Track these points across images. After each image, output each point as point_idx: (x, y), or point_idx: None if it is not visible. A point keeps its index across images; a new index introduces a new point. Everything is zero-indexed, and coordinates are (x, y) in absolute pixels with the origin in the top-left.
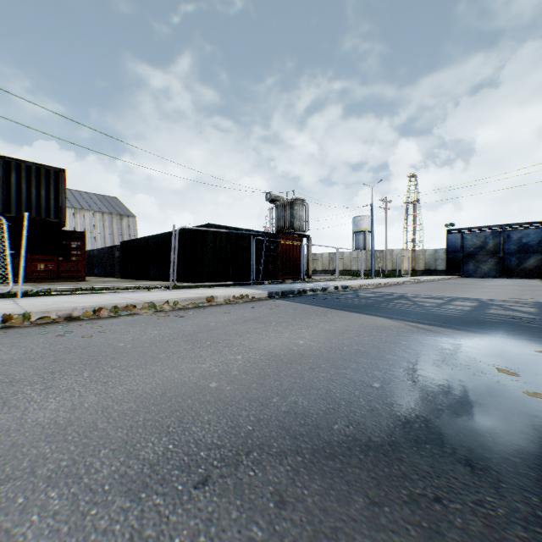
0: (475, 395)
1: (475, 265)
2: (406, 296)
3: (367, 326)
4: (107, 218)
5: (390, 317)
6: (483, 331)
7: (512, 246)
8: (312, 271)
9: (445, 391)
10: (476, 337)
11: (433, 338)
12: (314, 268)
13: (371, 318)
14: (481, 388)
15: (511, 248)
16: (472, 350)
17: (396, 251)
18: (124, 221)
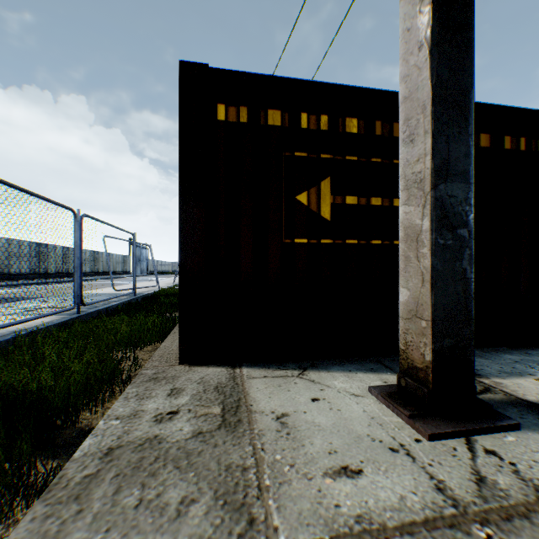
0: None
1: None
2: None
3: None
4: None
5: None
6: None
7: None
8: None
9: None
10: None
11: None
12: None
13: None
14: None
15: None
16: None
17: None
18: None
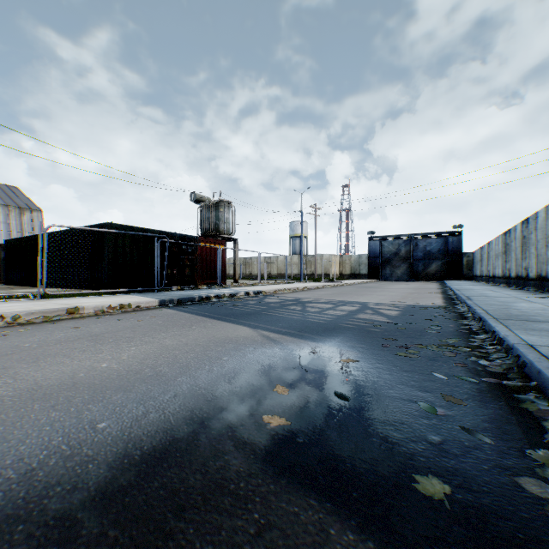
0: (206, 426)
1: (391, 270)
2: (305, 301)
3: (216, 338)
4: (1, 210)
5: (257, 326)
6: (324, 339)
7: (420, 253)
8: (248, 275)
9: (178, 425)
10: (308, 346)
11: (264, 350)
12: (250, 271)
13: (234, 329)
14: (226, 415)
15: (419, 255)
16: (284, 363)
17: (326, 256)
18: (25, 215)
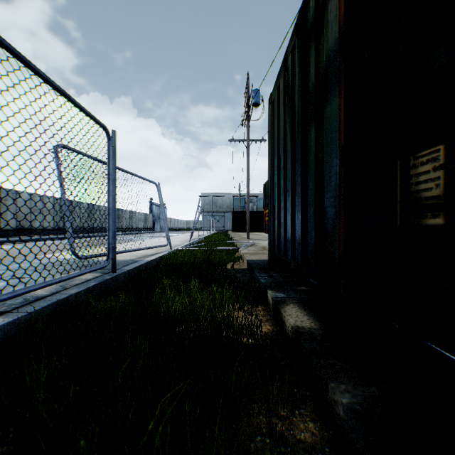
0: None
1: None
2: None
3: None
4: None
5: None
6: None
7: None
8: None
9: None
10: None
11: None
12: None
13: None
14: None
15: None
16: None
17: None
18: None
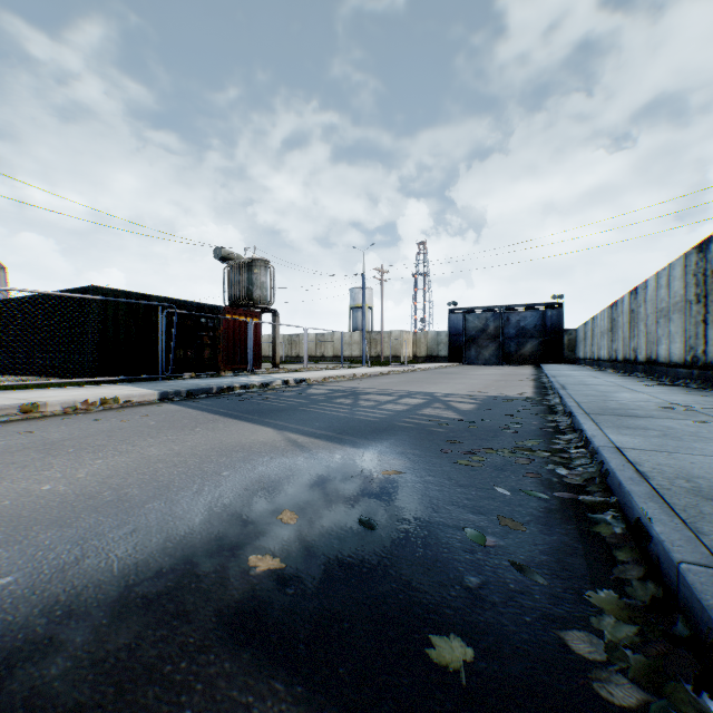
0: (163, 575)
1: (478, 351)
2: (360, 393)
3: (223, 445)
4: None
5: (286, 426)
6: (369, 443)
7: (512, 330)
8: (295, 357)
9: (122, 574)
10: (345, 454)
11: (284, 460)
12: (297, 353)
13: (253, 431)
14: (198, 557)
15: (512, 332)
16: (304, 478)
17: (395, 333)
18: None
